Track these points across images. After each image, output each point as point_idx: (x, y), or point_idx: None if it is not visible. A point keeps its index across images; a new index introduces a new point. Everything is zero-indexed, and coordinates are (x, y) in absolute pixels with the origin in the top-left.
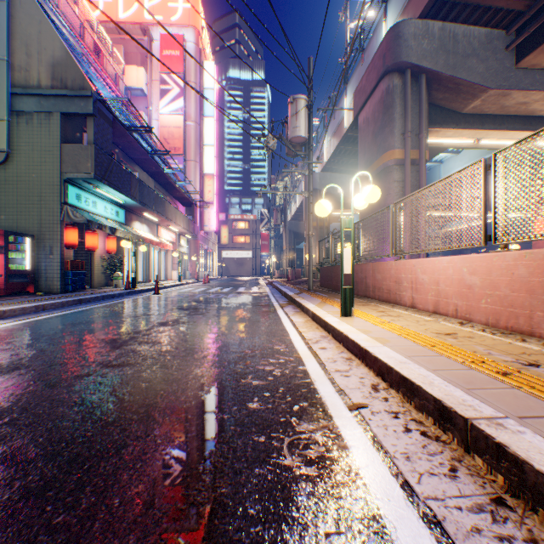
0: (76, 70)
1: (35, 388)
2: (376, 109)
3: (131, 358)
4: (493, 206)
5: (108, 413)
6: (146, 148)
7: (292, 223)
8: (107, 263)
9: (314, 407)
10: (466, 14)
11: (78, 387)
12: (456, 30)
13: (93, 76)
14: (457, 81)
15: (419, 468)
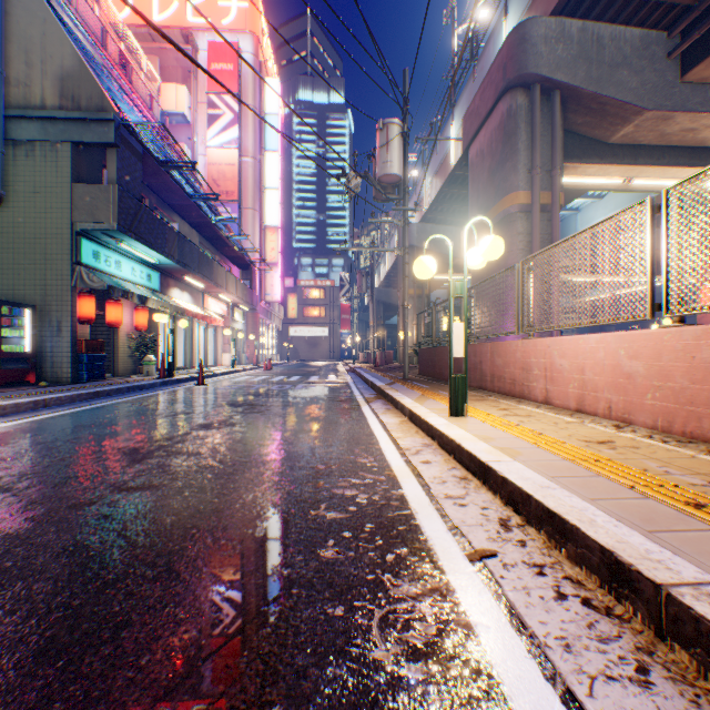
0: (93, 84)
1: (9, 525)
2: (494, 137)
3: (155, 477)
4: (664, 262)
5: (109, 566)
6: (188, 191)
7: (381, 292)
8: (136, 343)
9: (418, 556)
10: (614, 10)
11: (73, 522)
12: (602, 31)
13: (117, 94)
14: (603, 99)
15: (588, 667)
